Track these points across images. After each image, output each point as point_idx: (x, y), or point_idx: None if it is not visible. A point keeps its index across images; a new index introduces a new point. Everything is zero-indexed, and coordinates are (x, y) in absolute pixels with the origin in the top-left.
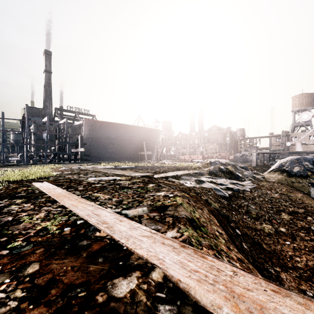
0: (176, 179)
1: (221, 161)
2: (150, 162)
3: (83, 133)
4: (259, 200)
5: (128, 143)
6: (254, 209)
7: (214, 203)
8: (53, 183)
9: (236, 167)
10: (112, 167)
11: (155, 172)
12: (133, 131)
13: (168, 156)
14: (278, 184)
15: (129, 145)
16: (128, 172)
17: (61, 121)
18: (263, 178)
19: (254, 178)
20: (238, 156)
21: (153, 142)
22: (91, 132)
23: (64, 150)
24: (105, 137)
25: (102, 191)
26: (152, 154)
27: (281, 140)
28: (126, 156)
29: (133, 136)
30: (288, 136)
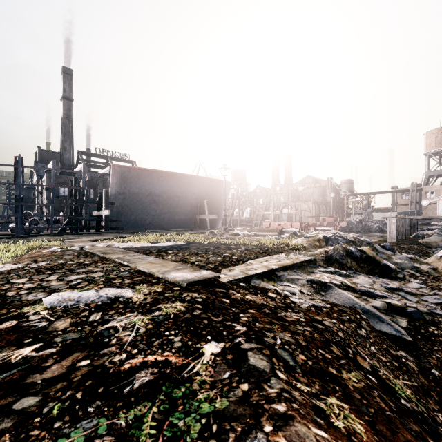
0: (268, 280)
1: (345, 236)
2: (215, 232)
3: (110, 186)
4: None
5: (181, 202)
6: None
7: (397, 381)
8: None
9: (375, 247)
10: (145, 246)
11: (222, 263)
12: (189, 183)
13: (241, 221)
14: None
15: (183, 205)
16: (163, 267)
17: (77, 168)
18: (435, 270)
19: (419, 272)
20: (354, 223)
21: (219, 199)
22: (122, 184)
23: (80, 213)
24: (145, 192)
25: None
26: (218, 218)
27: (410, 197)
28: (178, 222)
29: (189, 191)
30: (420, 190)
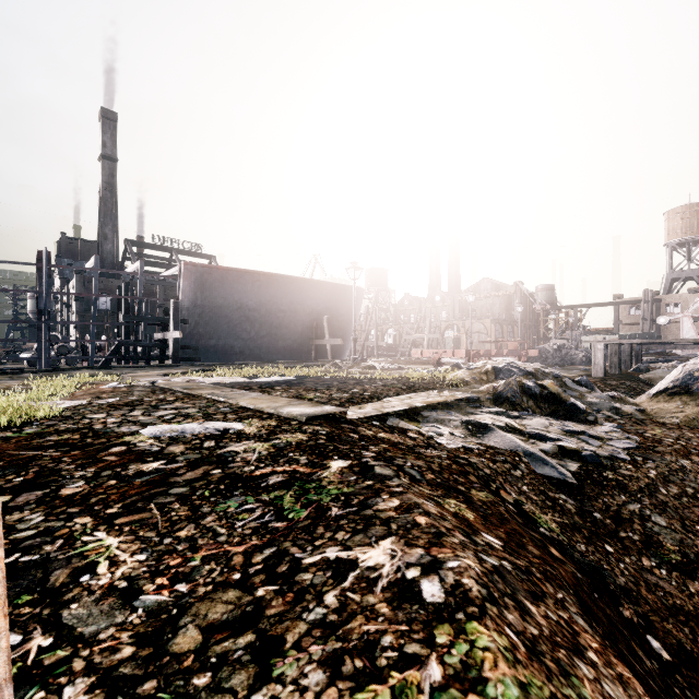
0: (411, 421)
1: (523, 366)
2: (339, 364)
3: (180, 295)
4: (671, 495)
5: (288, 320)
6: (668, 531)
7: (543, 516)
8: (8, 455)
9: (564, 382)
10: (240, 381)
11: (350, 400)
12: (300, 290)
13: (379, 349)
14: (697, 435)
15: (290, 324)
16: (273, 403)
17: (130, 267)
18: (642, 413)
19: (619, 414)
20: (549, 350)
21: (345, 316)
22: (199, 293)
23: (135, 337)
24: (234, 304)
25: (141, 508)
26: (344, 344)
27: (642, 312)
28: (284, 350)
29: (300, 303)
30: (657, 302)
